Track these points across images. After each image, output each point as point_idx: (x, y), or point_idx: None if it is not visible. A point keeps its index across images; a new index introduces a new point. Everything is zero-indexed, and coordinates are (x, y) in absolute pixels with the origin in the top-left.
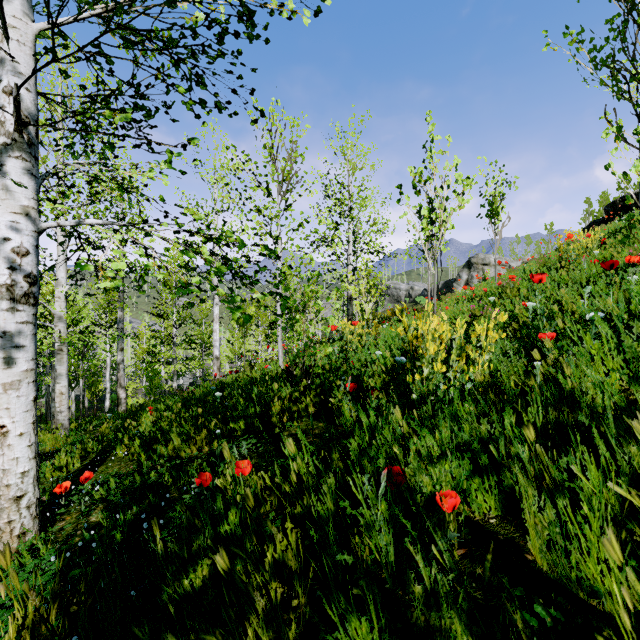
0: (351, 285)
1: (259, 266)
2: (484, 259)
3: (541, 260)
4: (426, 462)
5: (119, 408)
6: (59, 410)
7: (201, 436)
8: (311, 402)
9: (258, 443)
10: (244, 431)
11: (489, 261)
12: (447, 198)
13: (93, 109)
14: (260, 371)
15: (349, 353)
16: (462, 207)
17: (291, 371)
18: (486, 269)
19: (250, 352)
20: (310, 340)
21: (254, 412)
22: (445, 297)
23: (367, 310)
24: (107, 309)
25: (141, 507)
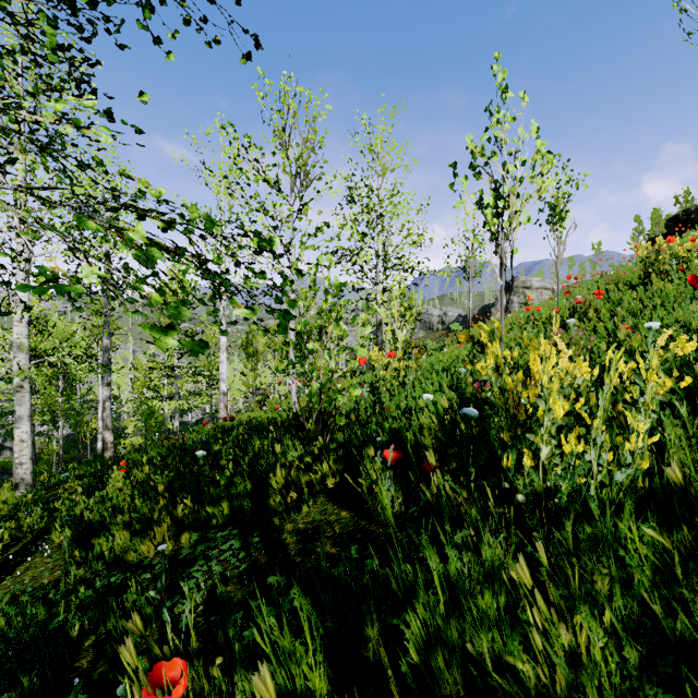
0: (381, 308)
1: (253, 271)
2: (525, 282)
3: (613, 276)
4: (582, 677)
5: (105, 454)
6: (19, 462)
7: (162, 527)
8: (330, 470)
9: (245, 544)
10: (228, 517)
11: (531, 284)
12: (522, 179)
13: (63, 88)
14: (271, 412)
15: (382, 393)
16: (542, 192)
17: (302, 422)
18: (527, 293)
19: (265, 385)
20: (328, 379)
21: (244, 488)
22: (490, 322)
23: (400, 337)
24: (99, 337)
25: (14, 693)
